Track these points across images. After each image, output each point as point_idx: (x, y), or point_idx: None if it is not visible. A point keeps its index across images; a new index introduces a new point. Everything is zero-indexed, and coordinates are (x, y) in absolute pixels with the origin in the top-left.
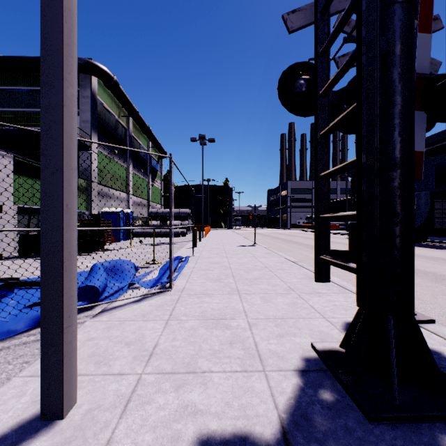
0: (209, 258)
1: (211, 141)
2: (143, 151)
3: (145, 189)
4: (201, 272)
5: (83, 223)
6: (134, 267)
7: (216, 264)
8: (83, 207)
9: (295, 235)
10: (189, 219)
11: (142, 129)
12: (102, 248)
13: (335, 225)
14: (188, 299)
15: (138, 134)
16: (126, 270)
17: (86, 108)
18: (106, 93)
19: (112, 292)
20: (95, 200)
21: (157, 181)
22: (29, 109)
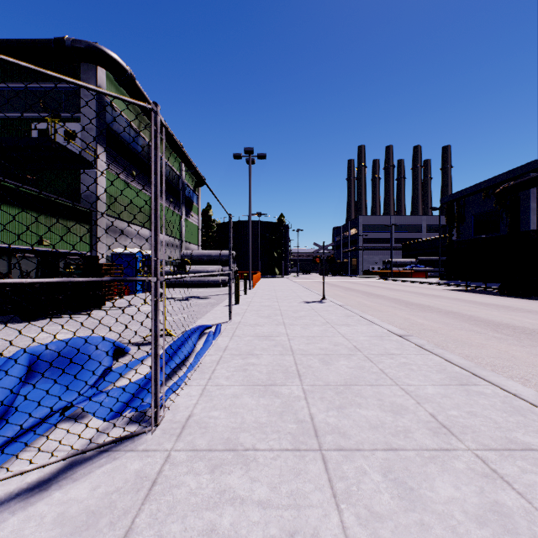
0: (255, 325)
1: (261, 158)
2: (73, 80)
3: (177, 225)
4: (237, 362)
5: (80, 269)
6: (118, 349)
7: (266, 340)
8: (85, 247)
9: (373, 285)
10: (234, 264)
11: (171, 146)
12: (102, 305)
13: (422, 272)
14: (184, 476)
15: (166, 153)
16: (91, 360)
17: (90, 111)
18: (119, 93)
19: (13, 433)
20: (102, 237)
21: (192, 215)
22: (14, 114)
